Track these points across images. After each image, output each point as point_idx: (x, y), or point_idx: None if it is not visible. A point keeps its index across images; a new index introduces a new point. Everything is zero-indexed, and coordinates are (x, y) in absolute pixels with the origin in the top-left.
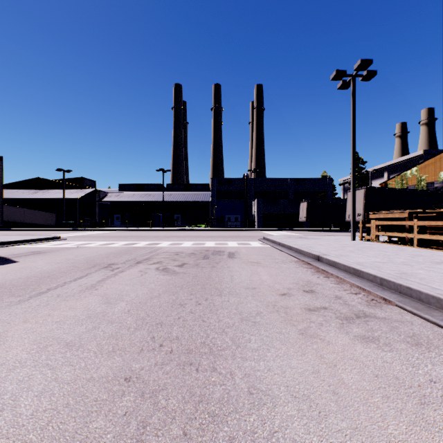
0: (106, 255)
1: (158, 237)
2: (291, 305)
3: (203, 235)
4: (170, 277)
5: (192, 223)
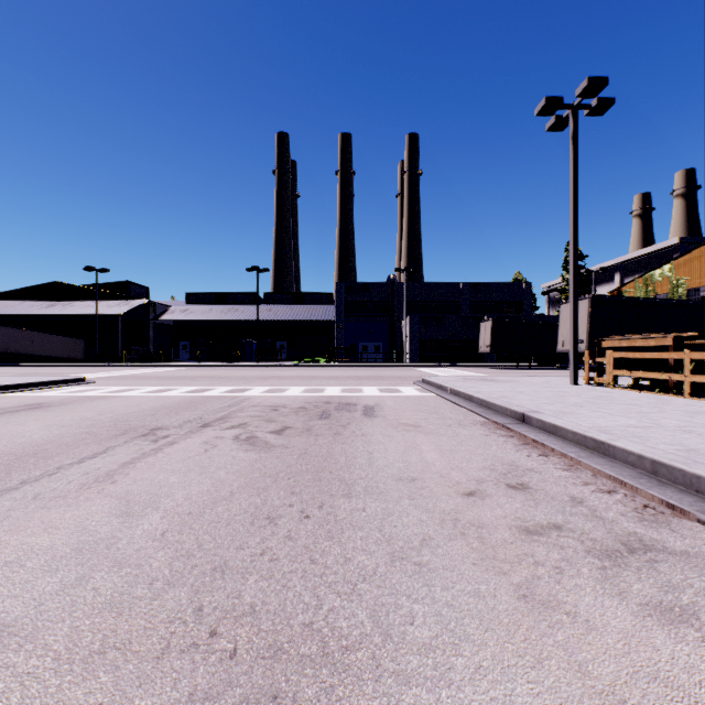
0: (152, 410)
1: (247, 379)
2: (489, 520)
3: (323, 375)
4: (257, 455)
5: (304, 355)
